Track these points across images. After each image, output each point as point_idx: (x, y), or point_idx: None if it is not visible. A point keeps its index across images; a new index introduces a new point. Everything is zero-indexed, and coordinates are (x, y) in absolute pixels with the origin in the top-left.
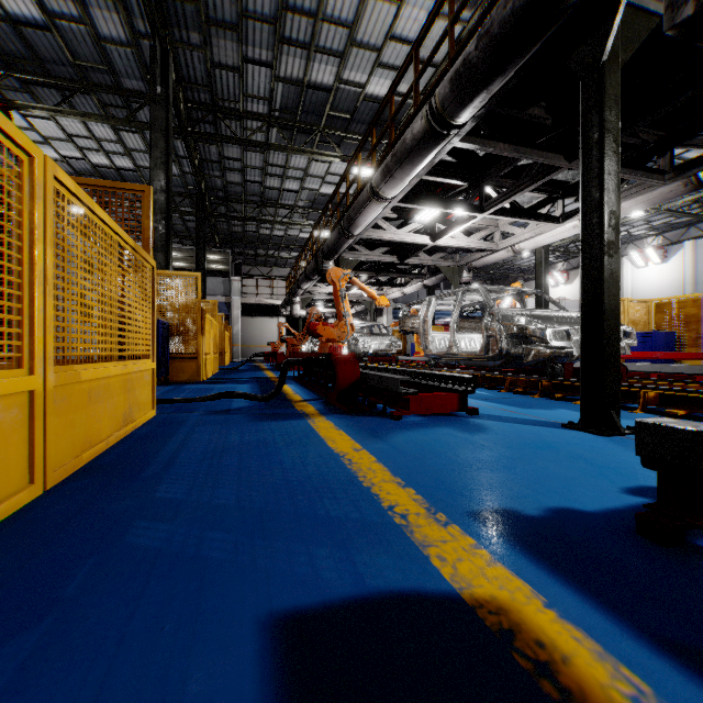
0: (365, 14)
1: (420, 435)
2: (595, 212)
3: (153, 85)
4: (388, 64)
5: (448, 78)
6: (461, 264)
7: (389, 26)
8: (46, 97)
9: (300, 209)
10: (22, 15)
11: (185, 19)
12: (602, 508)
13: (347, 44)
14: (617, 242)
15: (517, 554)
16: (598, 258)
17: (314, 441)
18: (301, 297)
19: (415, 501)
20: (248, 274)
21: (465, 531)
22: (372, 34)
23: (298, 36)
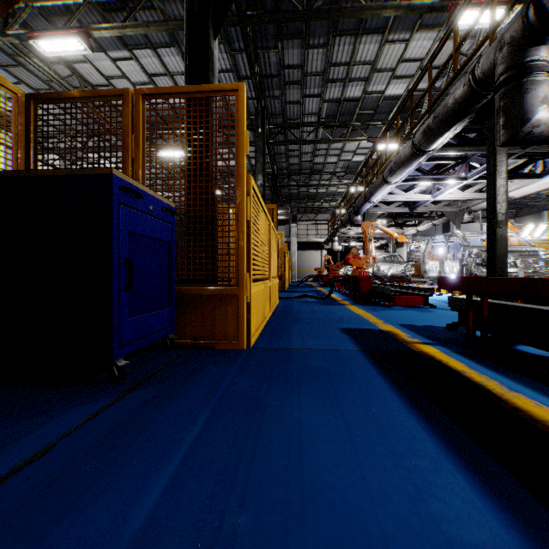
0: (382, 53)
1: (396, 312)
2: (492, 206)
3: (257, 128)
4: (400, 75)
5: (421, 131)
6: (462, 209)
7: (400, 55)
8: None
9: (337, 173)
10: None
11: (272, 85)
12: (445, 326)
13: (370, 72)
14: (505, 220)
15: (403, 328)
16: (492, 229)
17: (348, 311)
18: (338, 236)
19: (381, 322)
20: (300, 220)
21: (392, 325)
22: (388, 62)
23: (337, 76)
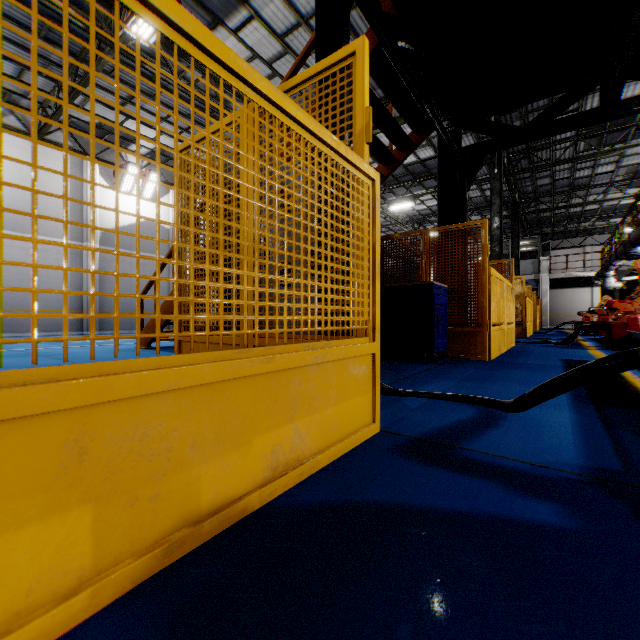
0: None
1: None
2: None
3: (492, 169)
4: None
5: None
6: None
7: None
8: (427, 183)
9: (616, 183)
10: (425, 157)
11: (511, 119)
12: None
13: None
14: None
15: None
16: None
17: (584, 352)
18: (615, 269)
19: None
20: (557, 247)
21: None
22: None
23: None
